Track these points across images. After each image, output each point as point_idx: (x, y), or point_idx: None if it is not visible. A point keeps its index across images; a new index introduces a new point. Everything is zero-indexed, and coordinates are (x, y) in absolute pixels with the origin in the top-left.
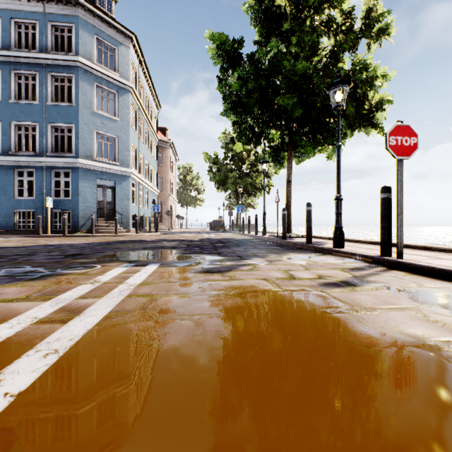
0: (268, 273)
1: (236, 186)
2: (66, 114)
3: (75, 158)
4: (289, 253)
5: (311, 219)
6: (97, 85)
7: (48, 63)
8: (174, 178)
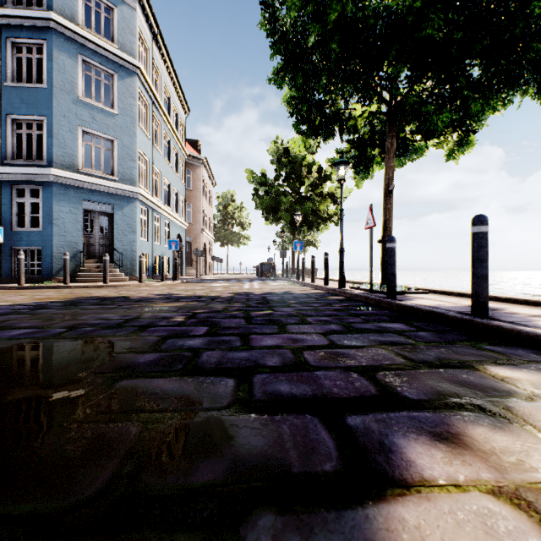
0: None
1: (291, 214)
2: (33, 101)
3: (48, 168)
4: (491, 367)
5: (487, 255)
6: (83, 59)
7: (6, 23)
8: (210, 208)
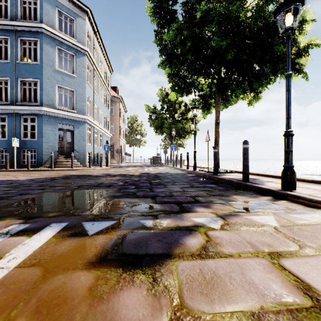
0: (248, 272)
1: (170, 130)
2: (32, 71)
3: (40, 106)
4: (234, 196)
5: (248, 157)
6: (58, 48)
7: (17, 29)
8: (124, 125)
